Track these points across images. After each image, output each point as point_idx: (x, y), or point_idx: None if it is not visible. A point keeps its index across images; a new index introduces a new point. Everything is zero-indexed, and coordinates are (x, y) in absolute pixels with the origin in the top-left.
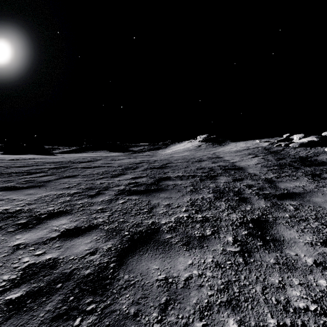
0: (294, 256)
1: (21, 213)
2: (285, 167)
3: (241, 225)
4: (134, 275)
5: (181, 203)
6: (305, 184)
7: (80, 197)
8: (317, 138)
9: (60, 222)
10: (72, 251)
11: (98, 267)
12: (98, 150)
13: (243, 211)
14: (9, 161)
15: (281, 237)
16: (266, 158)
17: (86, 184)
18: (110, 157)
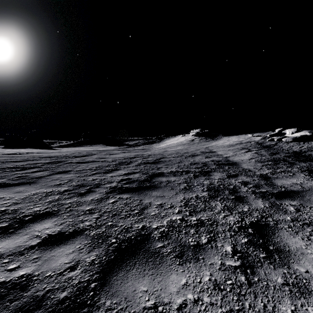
0: (305, 274)
1: (4, 215)
2: (279, 162)
3: (240, 231)
4: (117, 301)
5: (174, 202)
6: (302, 181)
7: (69, 196)
8: (310, 132)
9: (44, 226)
10: (50, 264)
11: (76, 289)
12: (95, 144)
13: (241, 213)
14: (7, 155)
15: (286, 247)
16: (260, 153)
17: (77, 180)
18: (105, 151)
